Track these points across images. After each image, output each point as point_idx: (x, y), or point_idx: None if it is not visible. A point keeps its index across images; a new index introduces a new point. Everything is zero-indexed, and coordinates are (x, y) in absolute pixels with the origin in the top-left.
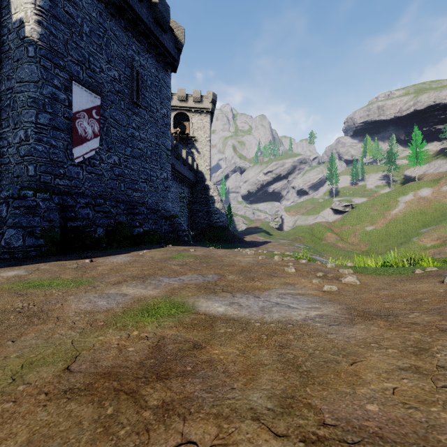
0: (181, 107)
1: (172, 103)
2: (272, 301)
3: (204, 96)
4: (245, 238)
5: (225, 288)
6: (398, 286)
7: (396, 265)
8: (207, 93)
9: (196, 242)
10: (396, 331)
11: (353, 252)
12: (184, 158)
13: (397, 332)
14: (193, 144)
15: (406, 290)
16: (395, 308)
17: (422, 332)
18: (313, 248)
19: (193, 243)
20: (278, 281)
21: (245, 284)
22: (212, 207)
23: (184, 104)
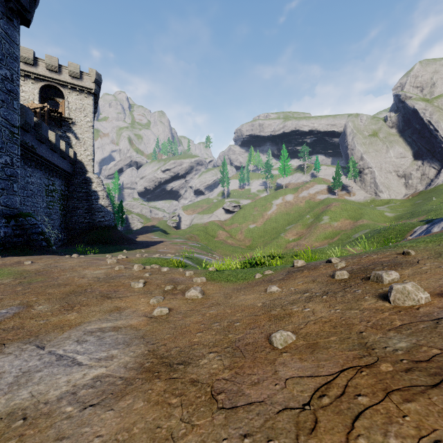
0: (52, 78)
1: (37, 70)
2: (57, 353)
3: (84, 72)
4: (138, 238)
5: (5, 334)
6: (232, 299)
7: (260, 261)
8: (89, 70)
9: (72, 245)
10: (160, 409)
11: (240, 247)
12: (53, 142)
13: (157, 414)
14: (70, 128)
15: (234, 305)
16: (200, 344)
17: (188, 407)
18: (204, 246)
19: (65, 247)
20: (107, 305)
21: (49, 320)
22: (95, 204)
23: (55, 76)
